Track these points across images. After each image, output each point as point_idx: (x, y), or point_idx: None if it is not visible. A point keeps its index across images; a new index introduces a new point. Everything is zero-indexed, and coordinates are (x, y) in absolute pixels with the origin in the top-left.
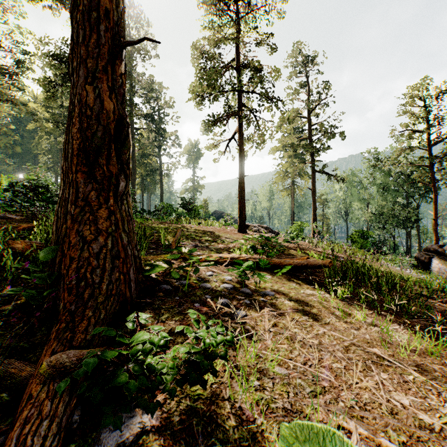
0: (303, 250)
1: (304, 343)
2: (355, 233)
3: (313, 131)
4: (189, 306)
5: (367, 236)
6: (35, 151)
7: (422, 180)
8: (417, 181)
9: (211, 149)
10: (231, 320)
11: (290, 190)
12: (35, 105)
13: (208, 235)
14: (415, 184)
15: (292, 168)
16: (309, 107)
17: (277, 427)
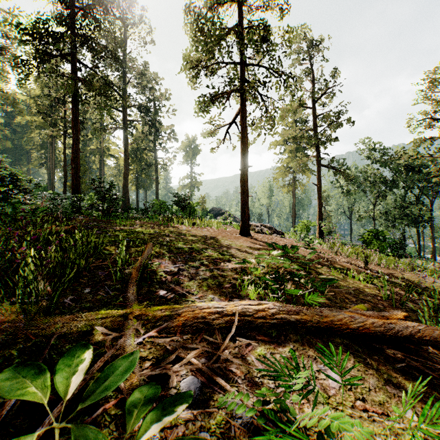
0: (330, 263)
1: None
2: (368, 233)
3: (317, 123)
4: None
5: (384, 237)
6: (27, 147)
7: (438, 175)
8: (437, 176)
9: (207, 135)
10: None
11: (292, 186)
12: (25, 97)
13: (202, 242)
14: (429, 179)
15: (296, 162)
16: (314, 96)
17: None
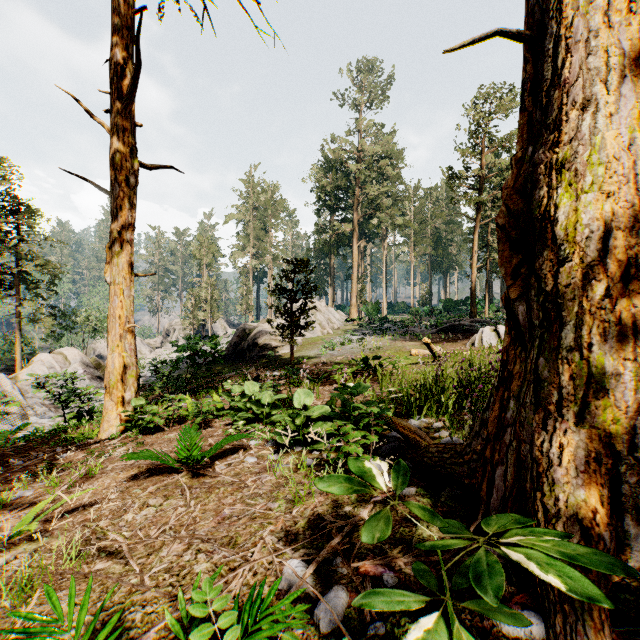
0: None
1: (216, 541)
2: None
3: None
4: (400, 558)
5: None
6: None
7: None
8: None
9: None
10: (316, 535)
11: None
12: None
13: None
14: None
15: None
16: None
17: (295, 478)
